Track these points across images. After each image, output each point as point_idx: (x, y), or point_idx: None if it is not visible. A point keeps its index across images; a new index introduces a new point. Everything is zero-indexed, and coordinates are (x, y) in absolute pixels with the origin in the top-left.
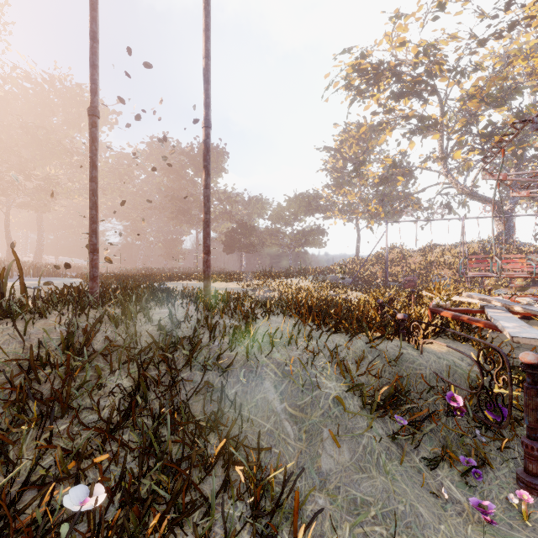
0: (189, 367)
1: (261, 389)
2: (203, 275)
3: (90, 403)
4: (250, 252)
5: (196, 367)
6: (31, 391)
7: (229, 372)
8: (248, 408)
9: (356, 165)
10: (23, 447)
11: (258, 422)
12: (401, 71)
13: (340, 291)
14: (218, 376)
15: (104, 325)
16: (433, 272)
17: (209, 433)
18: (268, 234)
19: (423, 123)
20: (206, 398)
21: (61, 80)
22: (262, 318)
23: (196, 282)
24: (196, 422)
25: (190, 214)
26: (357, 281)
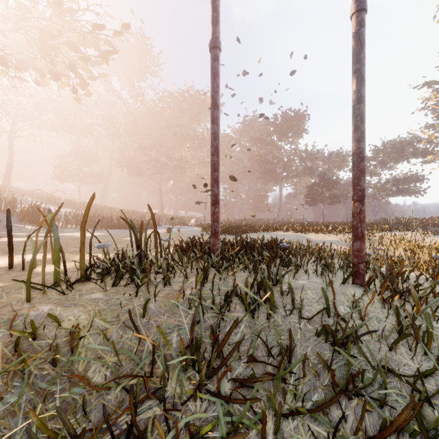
0: None
1: None
2: (353, 233)
3: None
4: (333, 204)
5: None
6: None
7: None
8: None
9: None
10: None
11: None
12: None
13: None
14: None
15: (233, 307)
16: None
17: None
18: (351, 186)
19: None
20: None
21: (188, 90)
22: None
23: (290, 233)
24: None
25: (275, 174)
26: None
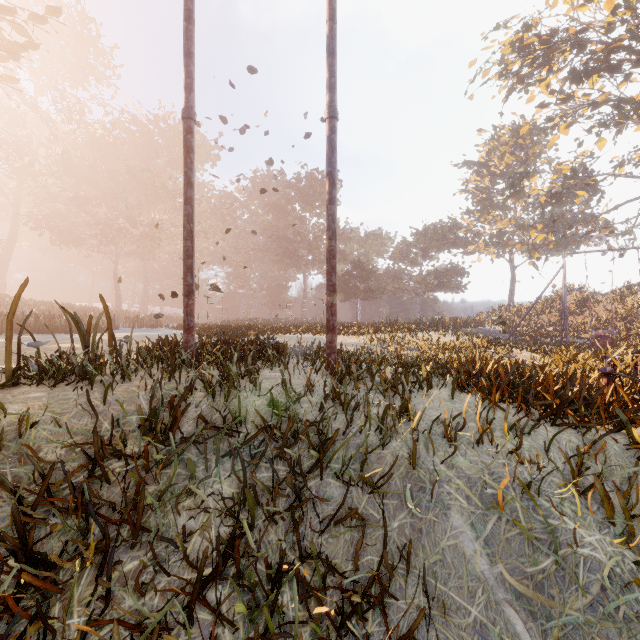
0: (318, 471)
1: (447, 528)
2: (327, 325)
3: (174, 522)
4: (368, 299)
5: (328, 472)
6: (97, 494)
7: (383, 486)
8: (433, 571)
9: (509, 181)
10: (74, 596)
11: (452, 599)
12: (586, 38)
13: (503, 349)
14: (365, 491)
15: (199, 394)
16: (638, 324)
17: (365, 612)
18: (390, 277)
19: (619, 111)
20: (349, 532)
21: (165, 118)
22: (415, 390)
23: (306, 336)
24: (342, 593)
25: (297, 256)
26: (517, 335)
